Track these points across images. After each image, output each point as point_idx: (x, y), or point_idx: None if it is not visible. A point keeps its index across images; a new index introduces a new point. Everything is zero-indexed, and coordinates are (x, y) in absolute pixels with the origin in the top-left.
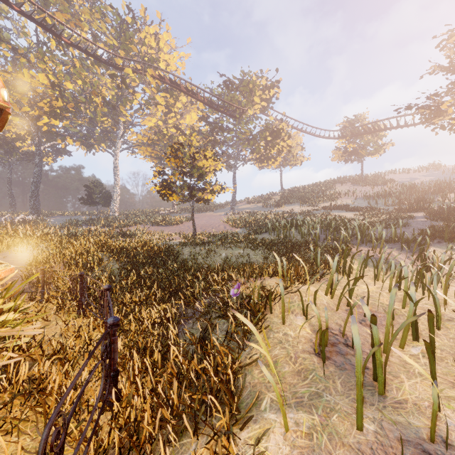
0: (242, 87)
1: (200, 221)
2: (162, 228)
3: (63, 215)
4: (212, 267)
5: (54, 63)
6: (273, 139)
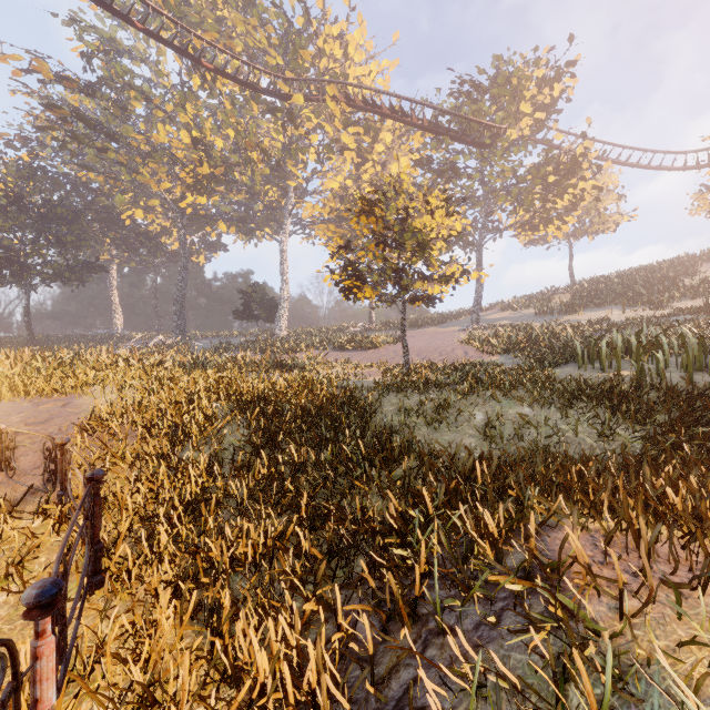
0: (496, 87)
1: (416, 342)
2: (349, 355)
3: (216, 337)
4: (461, 466)
5: (195, 108)
6: (562, 178)
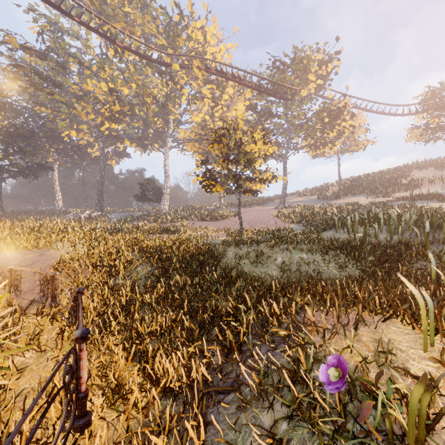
0: (295, 65)
1: (248, 216)
2: (207, 223)
3: (123, 212)
4: (266, 284)
5: (111, 70)
6: (332, 120)
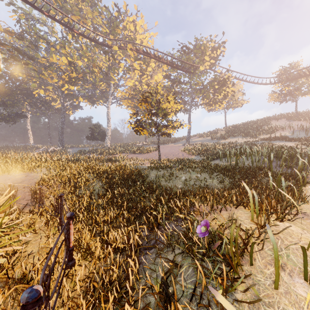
0: (196, 49)
1: (164, 150)
2: (137, 155)
3: (78, 147)
4: (174, 191)
5: (70, 48)
6: (220, 87)
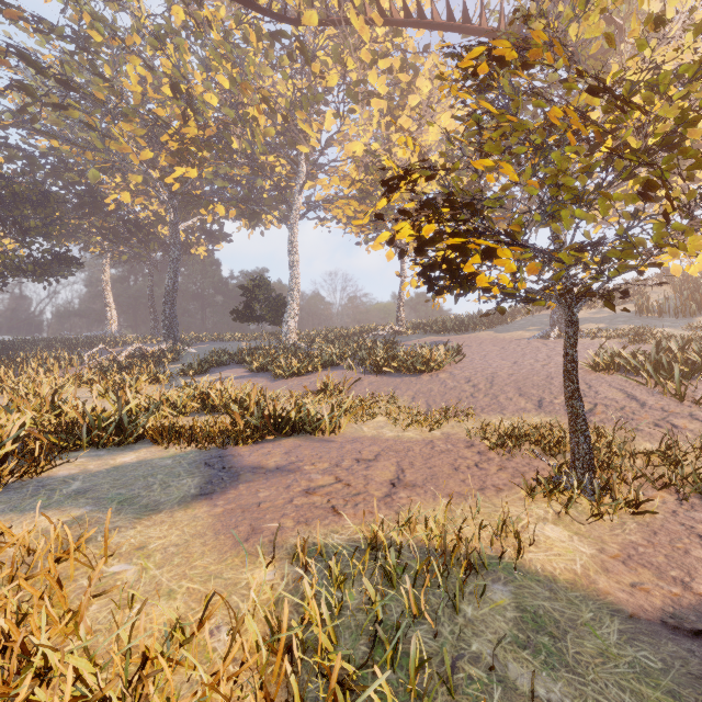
0: None
1: (490, 360)
2: (391, 383)
3: (217, 340)
4: None
5: (174, 41)
6: None
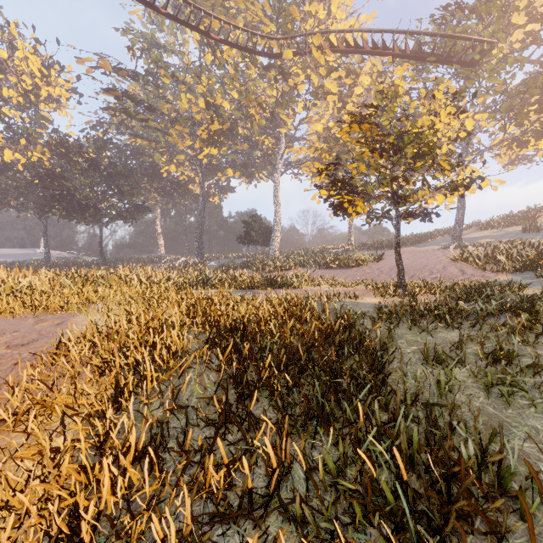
0: (484, 4)
1: None
2: (334, 272)
3: (226, 258)
4: None
5: (208, 77)
6: None
